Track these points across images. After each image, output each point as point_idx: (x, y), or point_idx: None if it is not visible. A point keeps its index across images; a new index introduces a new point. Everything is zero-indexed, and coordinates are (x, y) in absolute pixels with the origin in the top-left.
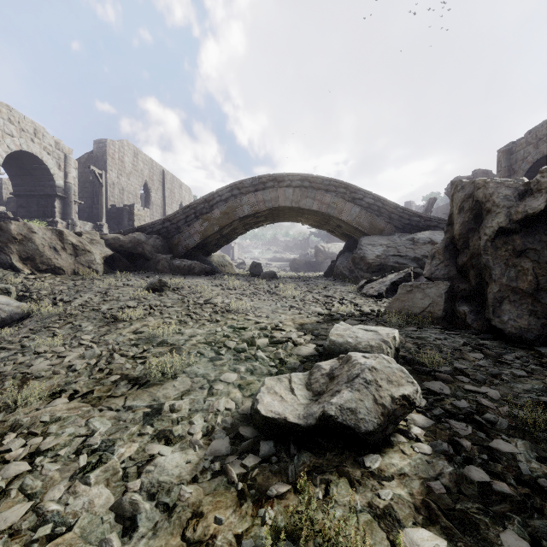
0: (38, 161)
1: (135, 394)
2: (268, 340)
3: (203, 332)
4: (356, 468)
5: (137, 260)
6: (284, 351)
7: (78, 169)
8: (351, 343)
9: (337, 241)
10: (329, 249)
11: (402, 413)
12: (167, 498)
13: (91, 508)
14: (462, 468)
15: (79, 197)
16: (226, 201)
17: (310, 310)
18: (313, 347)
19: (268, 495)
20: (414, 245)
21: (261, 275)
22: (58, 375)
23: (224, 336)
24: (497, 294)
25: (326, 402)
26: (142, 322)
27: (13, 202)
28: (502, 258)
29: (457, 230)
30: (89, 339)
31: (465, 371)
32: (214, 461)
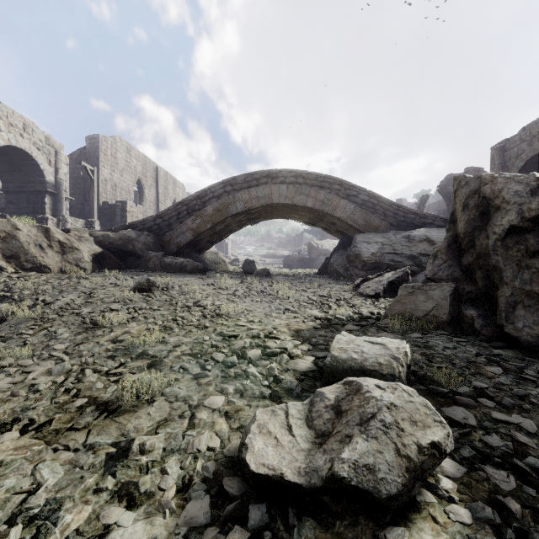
0: (27, 156)
1: (101, 425)
2: (261, 351)
3: (189, 341)
4: None
5: (127, 257)
6: (278, 365)
7: (70, 165)
8: (356, 359)
9: (330, 238)
10: (322, 245)
11: (430, 465)
12: None
13: None
14: None
15: (70, 194)
16: (218, 197)
17: (306, 313)
18: (311, 360)
19: None
20: (409, 243)
21: (255, 273)
22: (16, 397)
23: (212, 346)
24: (510, 298)
25: (336, 458)
26: (123, 328)
27: (4, 198)
28: (513, 259)
29: (462, 228)
30: (62, 349)
31: (488, 392)
32: (187, 537)
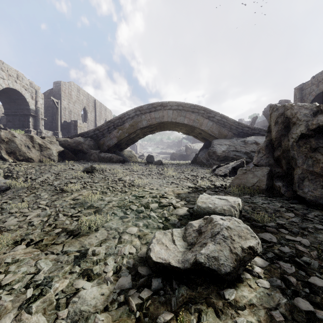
0: (19, 94)
1: (70, 242)
2: (158, 204)
3: (117, 199)
4: (219, 299)
5: (78, 153)
6: (167, 212)
7: (43, 99)
8: (211, 207)
9: (198, 142)
10: (194, 147)
11: (248, 258)
12: None
13: None
14: (293, 299)
15: (44, 116)
16: (132, 118)
17: (183, 185)
18: (186, 209)
19: (158, 322)
20: (245, 145)
21: (153, 163)
22: (22, 228)
23: (129, 202)
24: (301, 175)
25: (198, 252)
26: (78, 192)
27: (5, 118)
28: (303, 153)
29: (274, 135)
30: (44, 204)
31: (284, 226)
32: (120, 294)
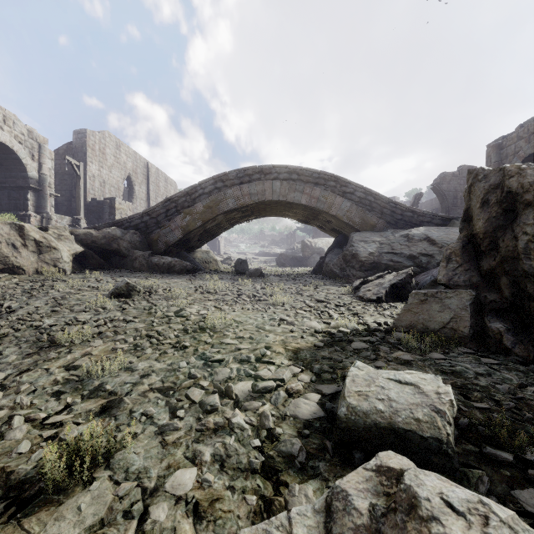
0: (8, 150)
1: None
2: (251, 385)
3: (162, 368)
4: None
5: (112, 257)
6: (273, 408)
7: (56, 161)
8: (383, 411)
9: (323, 236)
10: (316, 244)
11: None
12: None
13: None
14: None
15: (57, 190)
16: (209, 194)
17: (304, 325)
18: (316, 399)
19: None
20: (408, 242)
21: (247, 273)
22: None
23: (189, 376)
24: None
25: None
26: (85, 348)
27: None
28: None
29: (481, 227)
30: None
31: None
32: None
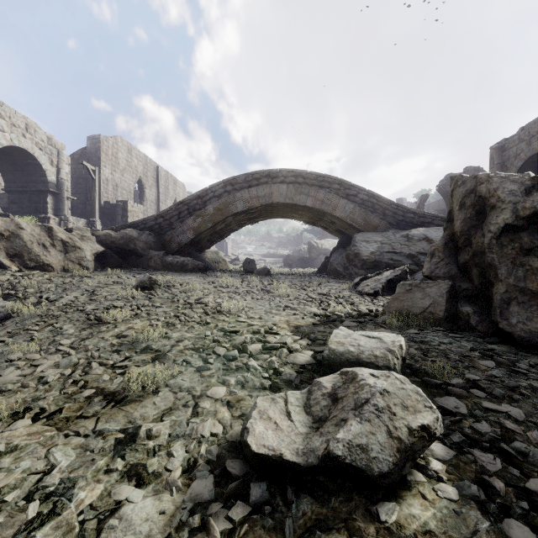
0: (29, 156)
1: (109, 414)
2: (261, 346)
3: (192, 336)
4: (369, 522)
5: (129, 256)
6: (278, 359)
7: (71, 165)
8: (353, 352)
9: (330, 237)
10: (322, 245)
11: (420, 446)
12: None
13: None
14: (500, 522)
15: (72, 193)
16: (219, 197)
17: (305, 310)
18: (310, 354)
19: None
20: (408, 242)
21: (255, 272)
22: (27, 389)
23: (213, 341)
24: (504, 295)
25: (332, 438)
26: (127, 324)
27: (6, 198)
28: (508, 256)
29: (458, 227)
30: (68, 344)
31: (480, 384)
32: (193, 511)
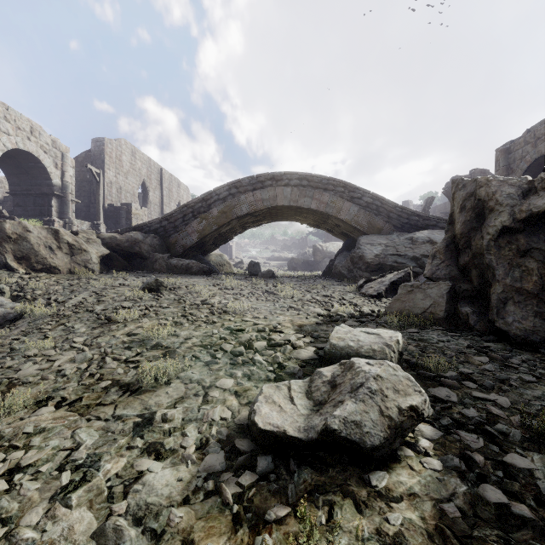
0: (34, 159)
1: (126, 402)
2: (266, 343)
3: (199, 335)
4: (362, 487)
5: (134, 259)
6: (282, 355)
7: (75, 168)
8: (353, 347)
9: (335, 240)
10: (327, 248)
11: (409, 425)
12: (155, 523)
13: (70, 535)
14: (477, 487)
15: (76, 196)
16: (223, 200)
17: (309, 311)
18: (312, 350)
19: (266, 519)
20: (412, 244)
21: (259, 275)
22: (46, 381)
23: (220, 338)
24: (501, 295)
25: (329, 414)
26: (136, 324)
27: (10, 200)
28: (505, 258)
29: (459, 229)
30: (81, 342)
31: (472, 376)
32: (207, 479)
